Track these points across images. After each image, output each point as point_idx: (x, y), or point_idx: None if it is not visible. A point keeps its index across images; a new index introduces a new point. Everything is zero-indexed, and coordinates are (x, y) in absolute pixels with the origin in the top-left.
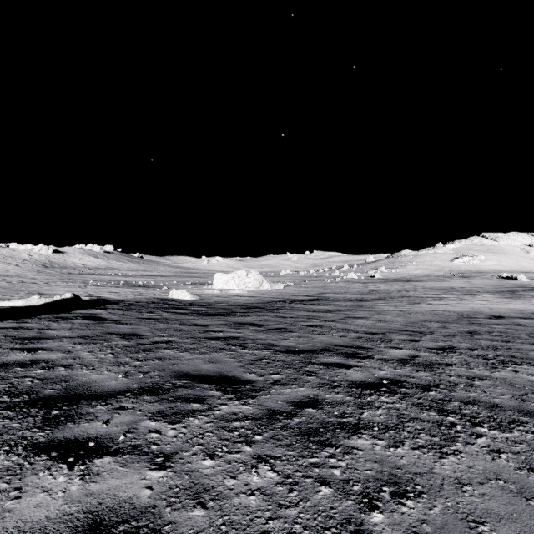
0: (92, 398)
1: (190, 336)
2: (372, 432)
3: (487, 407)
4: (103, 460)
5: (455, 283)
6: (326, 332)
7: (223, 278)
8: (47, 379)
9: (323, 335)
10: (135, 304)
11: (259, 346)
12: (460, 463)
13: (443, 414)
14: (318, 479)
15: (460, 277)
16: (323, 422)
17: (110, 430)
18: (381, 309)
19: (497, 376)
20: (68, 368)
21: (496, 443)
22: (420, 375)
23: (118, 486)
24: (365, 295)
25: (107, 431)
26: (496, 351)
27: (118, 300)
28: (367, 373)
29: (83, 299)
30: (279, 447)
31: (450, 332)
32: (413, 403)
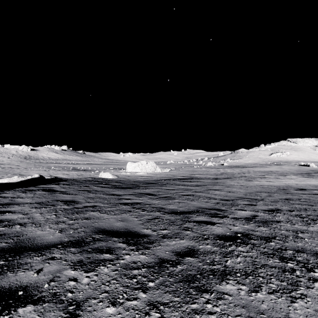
0: (32, 250)
1: (109, 202)
2: (236, 278)
3: (313, 255)
4: (25, 309)
5: (272, 168)
6: (196, 199)
7: (132, 165)
8: (5, 234)
9: (194, 201)
10: (77, 181)
11: (153, 209)
12: (308, 307)
13: (284, 261)
14: None
15: (275, 165)
16: (199, 269)
17: (38, 279)
18: (229, 184)
19: (312, 230)
20: (22, 226)
21: None
22: (261, 229)
23: None
24: (218, 176)
25: (36, 280)
26: (306, 212)
27: (68, 179)
28: (226, 228)
29: (46, 178)
30: (167, 293)
31: (274, 199)
32: (261, 252)
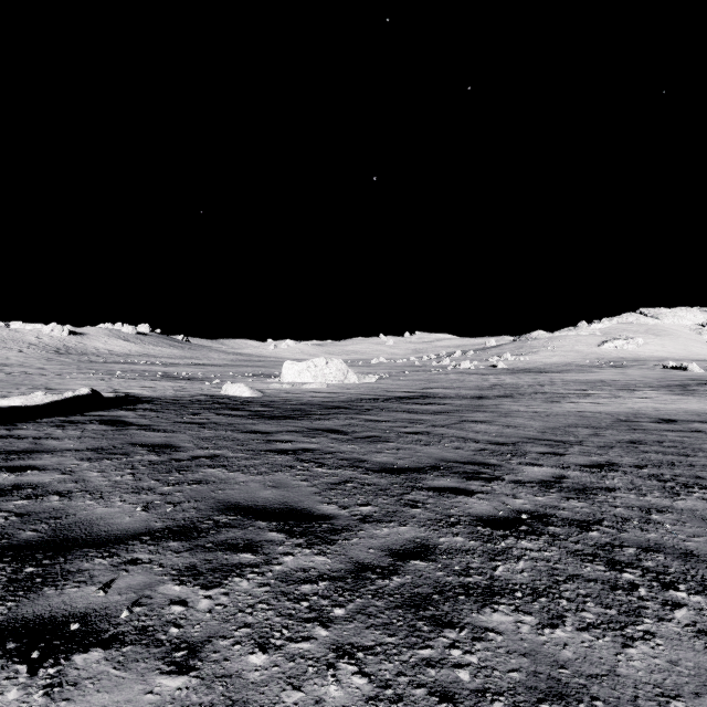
0: (90, 545)
1: (246, 448)
2: (513, 601)
3: (678, 556)
4: (87, 657)
5: (604, 374)
6: (435, 442)
7: (294, 368)
8: (29, 514)
9: (431, 447)
10: (175, 404)
11: (341, 463)
12: (656, 656)
13: (615, 568)
14: (434, 689)
15: (612, 367)
16: (437, 584)
17: (108, 601)
18: (508, 409)
19: (682, 507)
20: (63, 497)
21: (704, 618)
22: (572, 505)
23: (104, 706)
24: (485, 391)
25: (103, 603)
26: (673, 469)
27: (153, 398)
28: (497, 503)
29: (106, 396)
30: (372, 629)
31: (605, 442)
32: (569, 550)
